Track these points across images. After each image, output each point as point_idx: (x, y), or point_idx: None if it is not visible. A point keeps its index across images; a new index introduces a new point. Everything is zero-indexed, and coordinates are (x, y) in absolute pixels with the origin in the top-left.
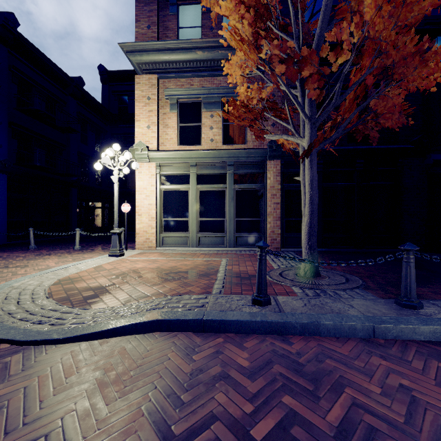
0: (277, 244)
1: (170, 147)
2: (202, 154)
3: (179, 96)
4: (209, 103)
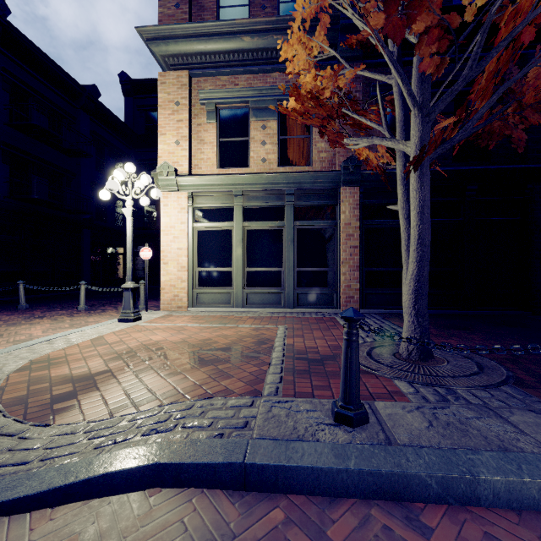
0: (354, 303)
1: (207, 170)
2: (250, 179)
3: (219, 99)
4: (260, 109)
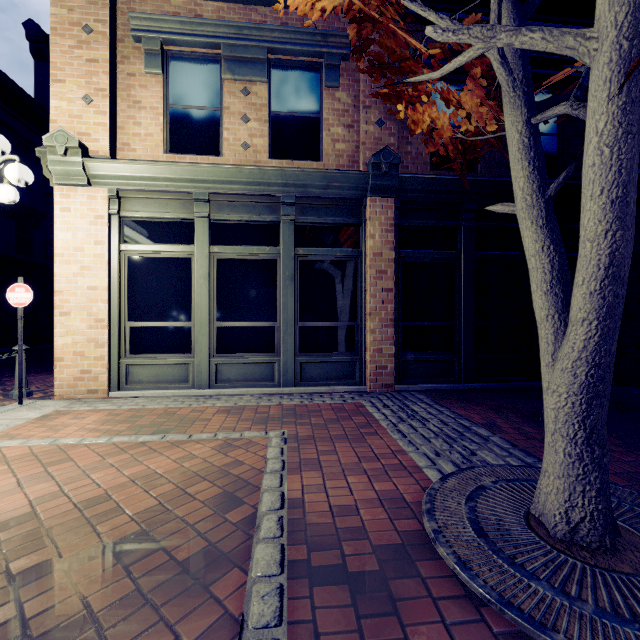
0: (388, 377)
1: (146, 154)
2: (222, 174)
3: (167, 34)
4: (240, 62)
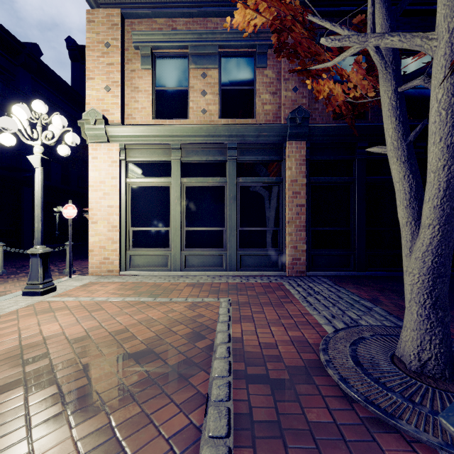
0: (301, 266)
1: (141, 120)
2: (189, 131)
3: (154, 43)
4: (200, 56)
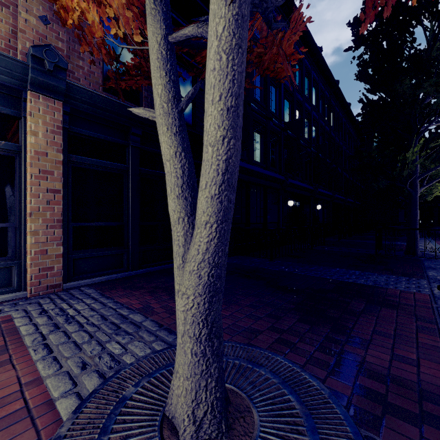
0: (54, 277)
1: None
2: None
3: None
4: None
